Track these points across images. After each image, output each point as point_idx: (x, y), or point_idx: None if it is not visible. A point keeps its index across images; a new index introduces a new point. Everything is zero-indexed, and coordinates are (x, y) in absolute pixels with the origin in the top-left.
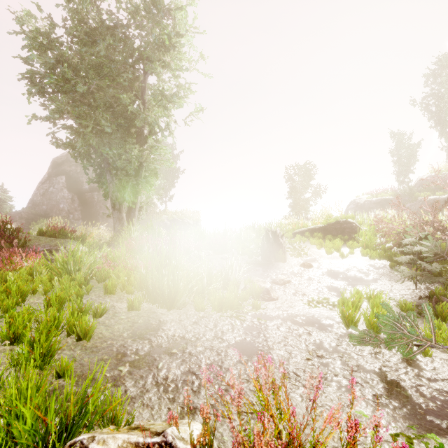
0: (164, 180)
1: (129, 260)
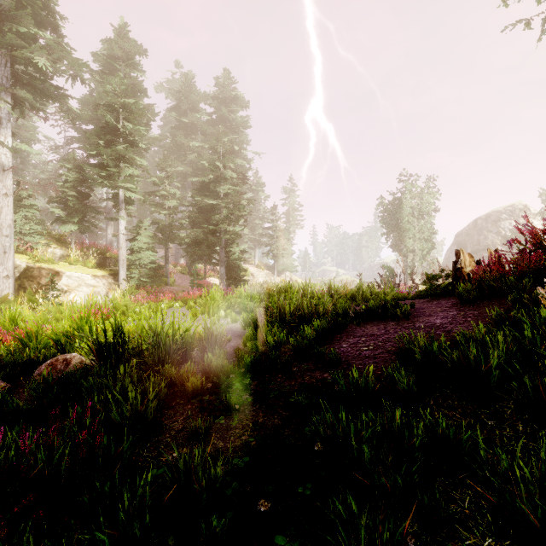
0: None
1: None
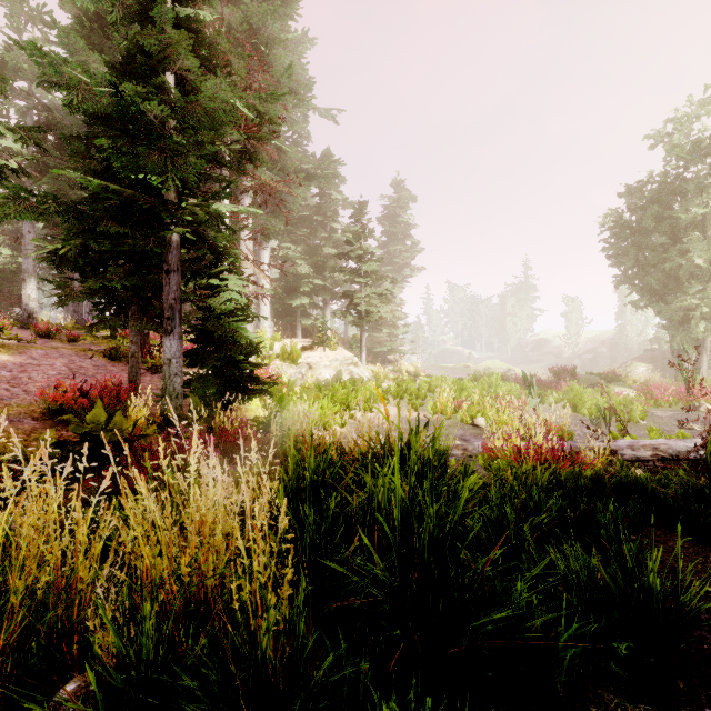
0: None
1: None
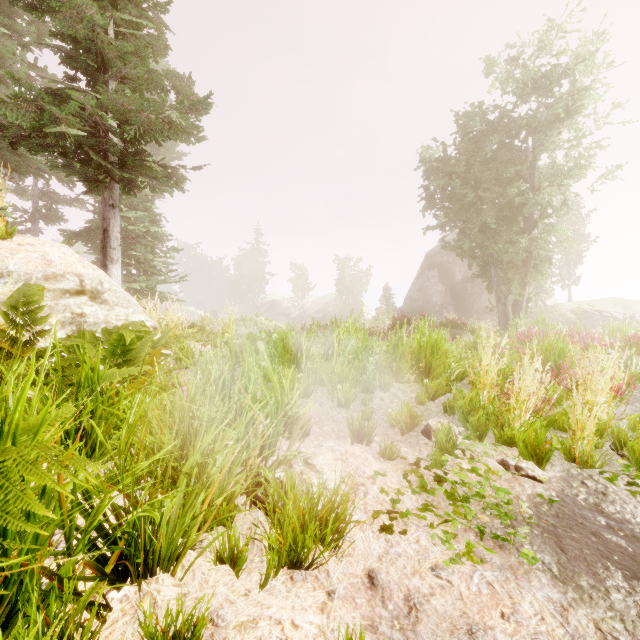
0: (565, 254)
1: (520, 346)
